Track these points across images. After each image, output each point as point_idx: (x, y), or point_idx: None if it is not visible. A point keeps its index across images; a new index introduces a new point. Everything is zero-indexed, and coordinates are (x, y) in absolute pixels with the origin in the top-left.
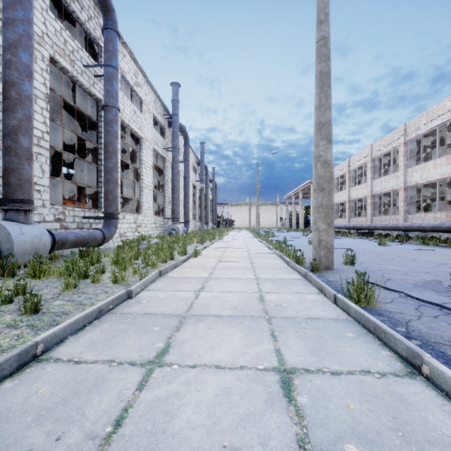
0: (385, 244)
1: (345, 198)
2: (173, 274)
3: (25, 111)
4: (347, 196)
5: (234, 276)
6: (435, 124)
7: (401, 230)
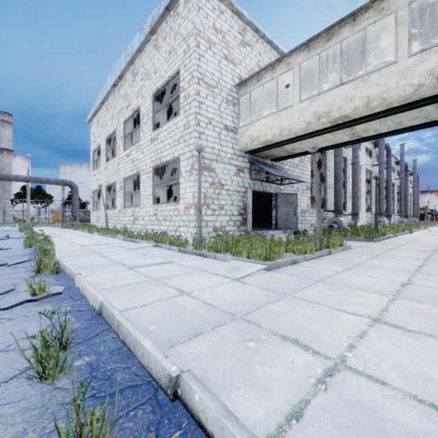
0: None
1: None
2: (404, 235)
3: (341, 182)
4: None
5: (434, 237)
6: None
7: None
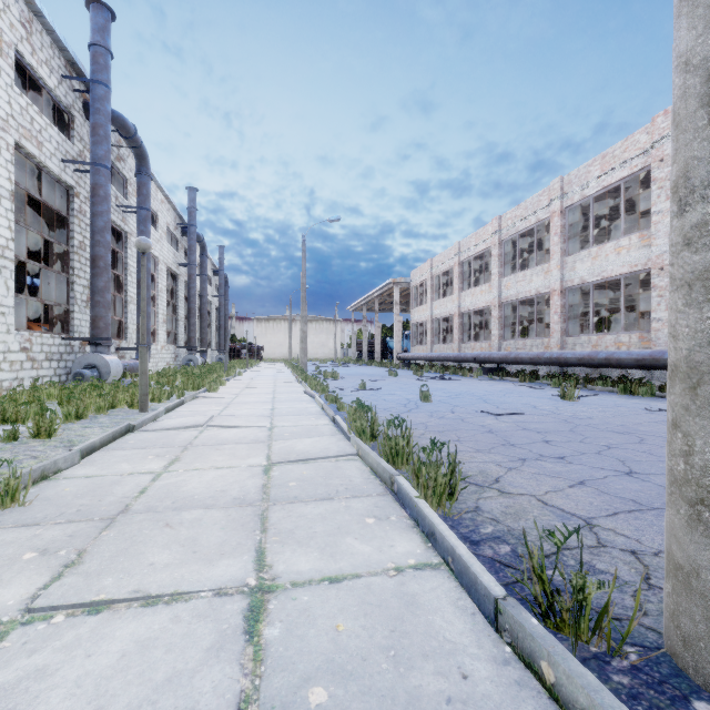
0: (573, 397)
1: (452, 309)
2: None
3: None
4: (455, 306)
5: None
6: (619, 176)
7: (569, 364)
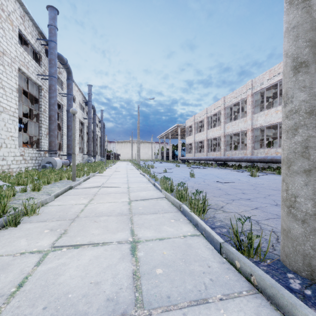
0: (256, 175)
1: (204, 137)
2: None
3: None
4: (205, 136)
5: None
6: (277, 79)
7: (255, 161)
